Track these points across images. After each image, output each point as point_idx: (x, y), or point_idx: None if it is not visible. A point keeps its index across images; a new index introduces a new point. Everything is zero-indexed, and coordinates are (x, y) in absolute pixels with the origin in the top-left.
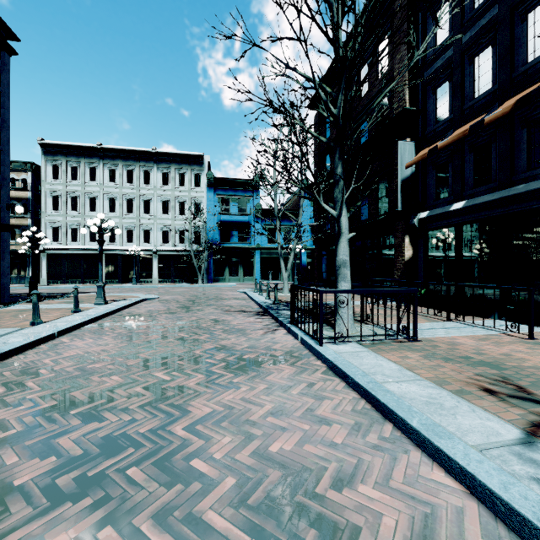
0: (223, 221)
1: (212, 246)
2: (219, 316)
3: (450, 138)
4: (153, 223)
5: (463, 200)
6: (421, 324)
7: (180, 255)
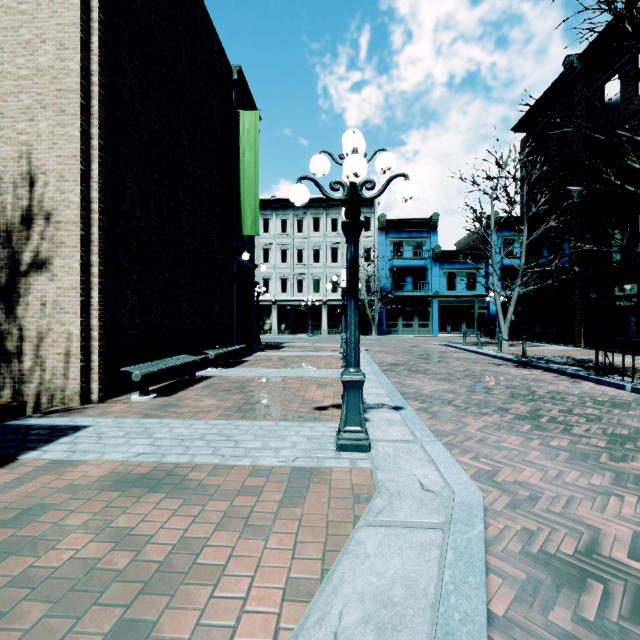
0: (395, 267)
1: (384, 295)
2: (483, 368)
3: None
4: (322, 272)
5: None
6: None
7: None
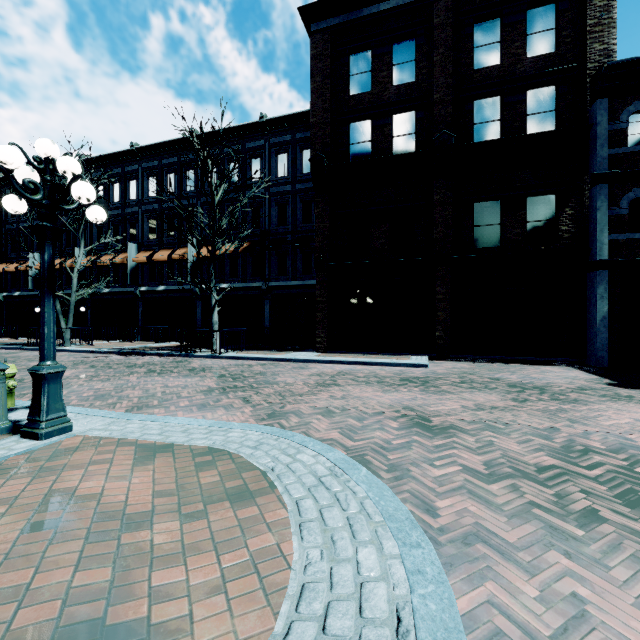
0: None
1: None
2: None
3: (9, 268)
4: None
5: (21, 291)
6: None
7: None
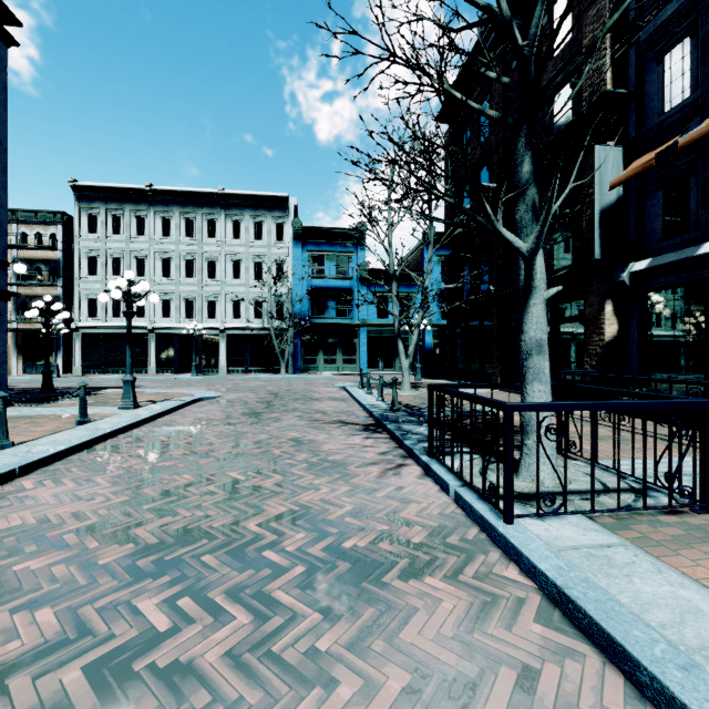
0: (314, 287)
1: (299, 323)
2: (304, 433)
3: (706, 125)
4: (219, 291)
5: None
6: (676, 460)
7: (256, 334)
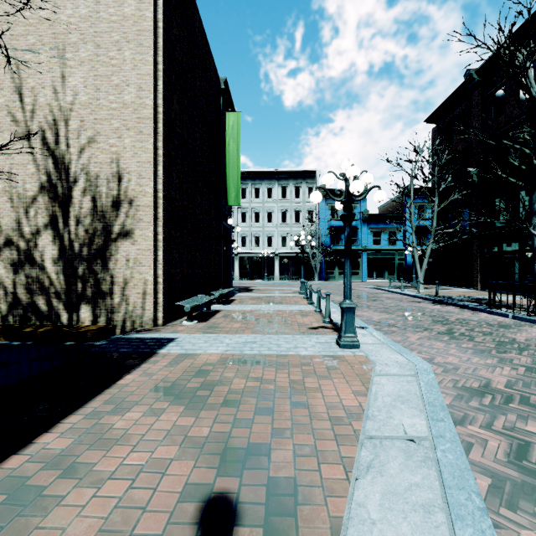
0: (332, 226)
1: (324, 249)
2: (408, 304)
3: None
4: (274, 230)
5: None
6: None
7: (296, 256)
